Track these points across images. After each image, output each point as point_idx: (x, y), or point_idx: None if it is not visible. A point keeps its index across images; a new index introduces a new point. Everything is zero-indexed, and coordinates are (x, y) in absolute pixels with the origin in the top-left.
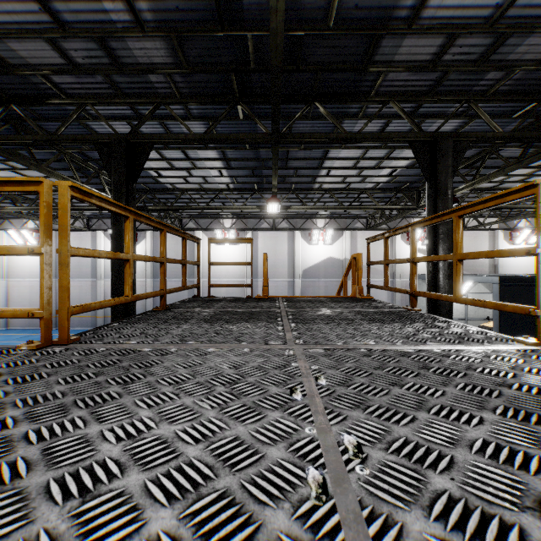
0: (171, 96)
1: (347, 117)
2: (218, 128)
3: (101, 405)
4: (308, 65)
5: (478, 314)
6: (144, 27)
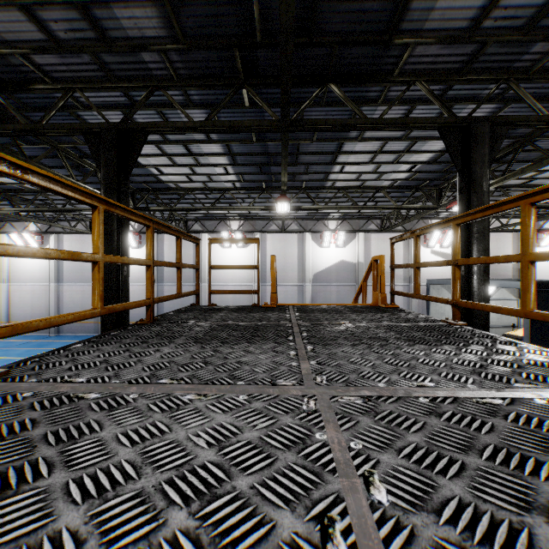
0: (167, 79)
1: (366, 102)
2: (222, 117)
3: None
4: (323, 37)
5: (502, 322)
6: None
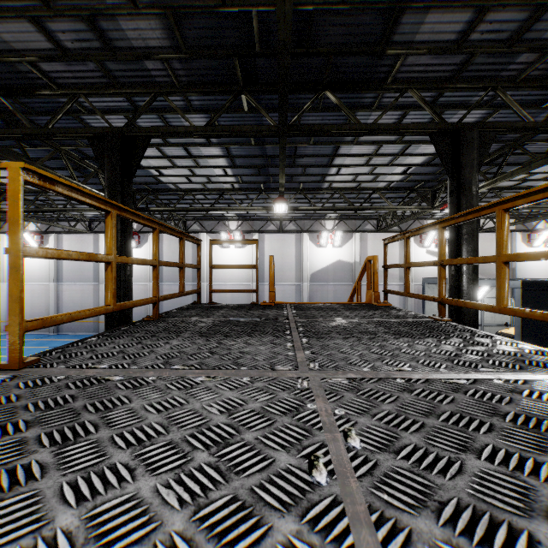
0: (169, 86)
1: (361, 108)
2: (221, 121)
3: (2, 495)
4: (319, 48)
5: (495, 320)
6: (136, 3)
